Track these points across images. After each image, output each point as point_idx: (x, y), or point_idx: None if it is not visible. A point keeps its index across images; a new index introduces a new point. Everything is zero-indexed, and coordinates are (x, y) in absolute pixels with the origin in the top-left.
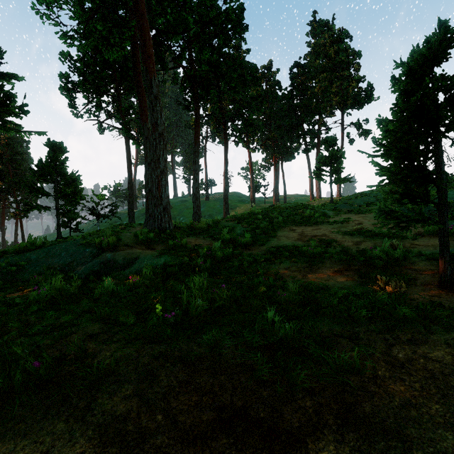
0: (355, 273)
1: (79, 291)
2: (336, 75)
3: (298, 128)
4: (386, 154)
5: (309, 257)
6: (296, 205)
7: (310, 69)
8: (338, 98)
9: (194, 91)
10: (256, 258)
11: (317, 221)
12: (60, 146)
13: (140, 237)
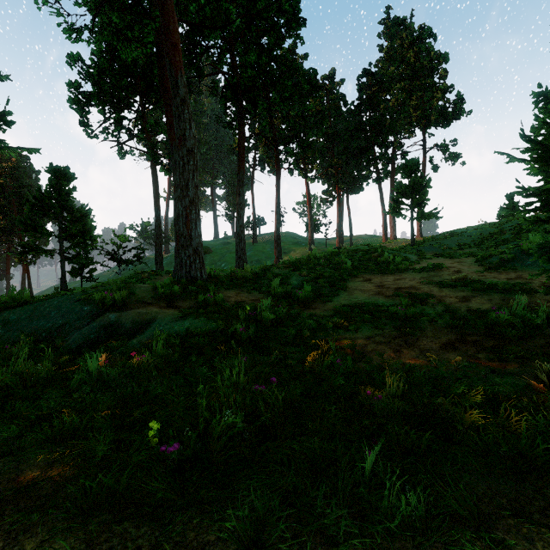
0: (478, 348)
1: (58, 372)
2: (416, 84)
3: (368, 152)
4: (544, 157)
5: (399, 320)
6: (369, 247)
7: (383, 78)
8: (418, 113)
9: (237, 104)
10: (321, 321)
11: (399, 268)
12: (65, 172)
13: (160, 291)
